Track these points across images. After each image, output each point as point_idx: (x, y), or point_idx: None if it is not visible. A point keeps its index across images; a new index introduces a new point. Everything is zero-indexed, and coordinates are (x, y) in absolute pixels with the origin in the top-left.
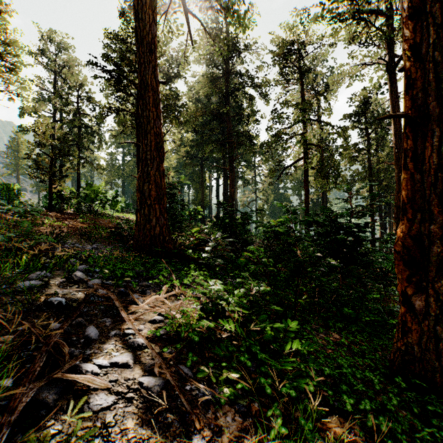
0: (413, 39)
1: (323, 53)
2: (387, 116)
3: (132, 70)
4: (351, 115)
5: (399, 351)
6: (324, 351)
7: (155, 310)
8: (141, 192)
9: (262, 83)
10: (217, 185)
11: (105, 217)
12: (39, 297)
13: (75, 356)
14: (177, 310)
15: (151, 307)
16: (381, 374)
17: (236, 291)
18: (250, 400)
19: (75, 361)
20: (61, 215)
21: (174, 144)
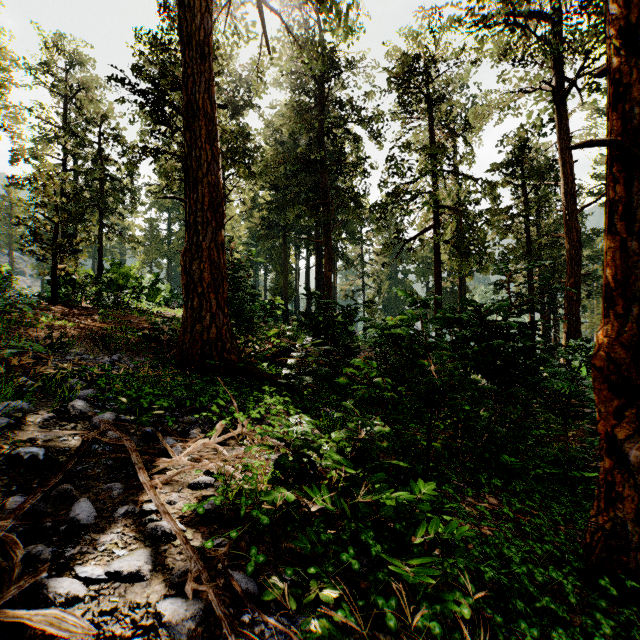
0: (624, 20)
1: (462, 74)
2: (585, 143)
3: (174, 87)
4: (502, 165)
5: (600, 531)
6: (479, 532)
7: (199, 466)
8: (188, 273)
9: (373, 116)
10: (307, 266)
11: (139, 314)
12: (0, 448)
13: (42, 562)
14: (238, 464)
15: (196, 459)
16: (573, 571)
17: (334, 433)
18: (358, 637)
19: (33, 579)
20: (71, 310)
21: (243, 206)
